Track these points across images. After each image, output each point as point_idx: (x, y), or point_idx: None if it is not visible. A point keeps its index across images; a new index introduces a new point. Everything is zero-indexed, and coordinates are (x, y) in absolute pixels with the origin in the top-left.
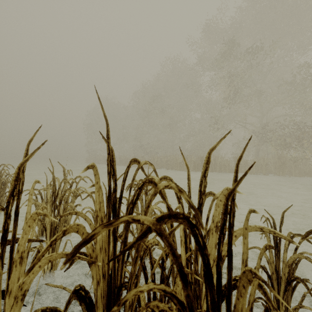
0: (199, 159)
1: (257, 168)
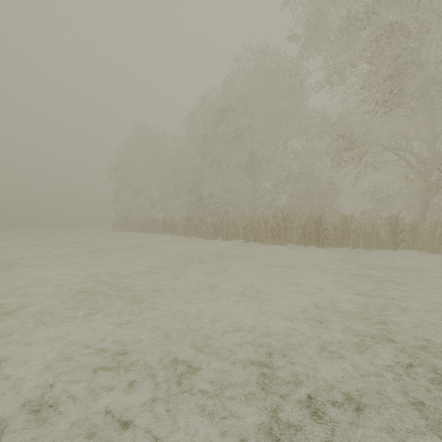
0: (312, 222)
1: (440, 239)
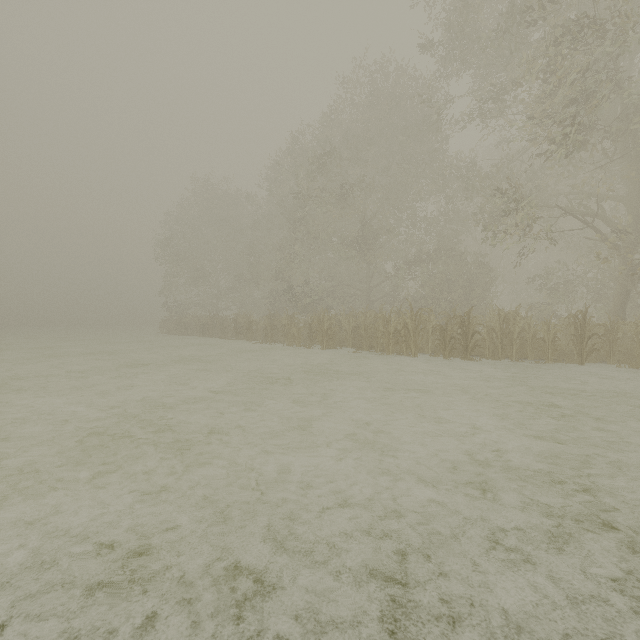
0: (457, 321)
1: None
